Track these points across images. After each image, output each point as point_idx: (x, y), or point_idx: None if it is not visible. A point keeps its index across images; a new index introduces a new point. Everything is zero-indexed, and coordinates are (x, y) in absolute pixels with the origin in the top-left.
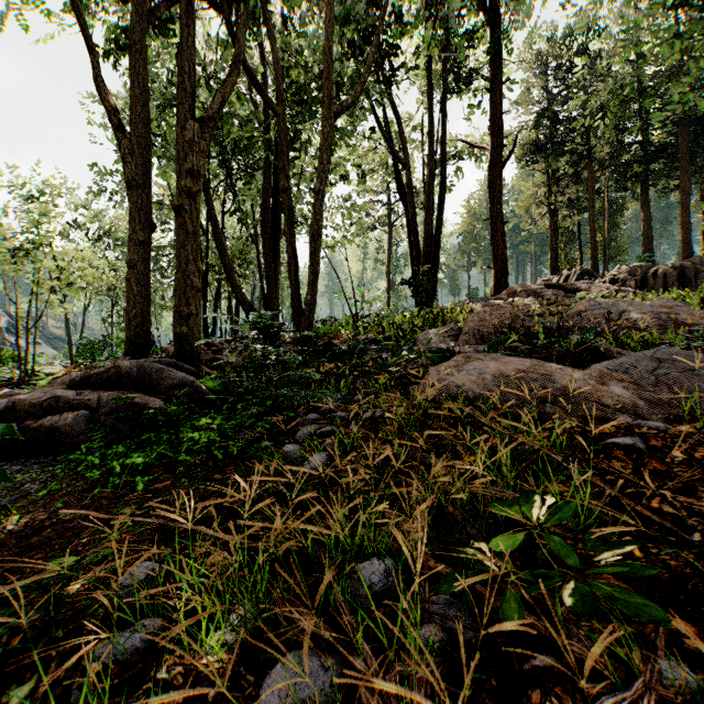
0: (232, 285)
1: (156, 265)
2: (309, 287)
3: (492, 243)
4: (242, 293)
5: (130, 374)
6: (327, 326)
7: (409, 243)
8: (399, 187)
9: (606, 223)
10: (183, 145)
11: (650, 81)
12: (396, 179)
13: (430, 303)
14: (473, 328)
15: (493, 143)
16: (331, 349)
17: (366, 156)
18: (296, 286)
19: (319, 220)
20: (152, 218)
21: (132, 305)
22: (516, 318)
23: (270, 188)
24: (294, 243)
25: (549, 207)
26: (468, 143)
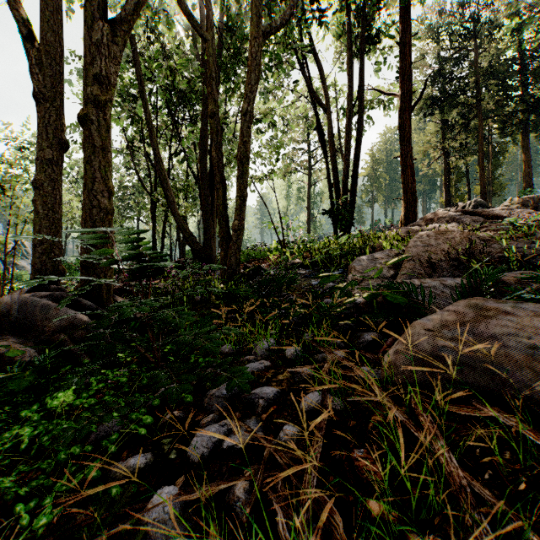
0: (174, 215)
1: (124, 202)
2: (236, 212)
3: (402, 177)
4: (183, 222)
5: (11, 312)
6: (257, 250)
7: (328, 179)
8: (320, 130)
9: (490, 165)
10: (89, 48)
11: (530, 44)
12: (317, 124)
13: (348, 230)
14: (417, 254)
15: (403, 89)
16: (260, 274)
17: (291, 107)
18: (223, 211)
19: (246, 142)
20: (63, 135)
21: (38, 229)
22: (470, 243)
23: (206, 129)
24: (221, 168)
25: (443, 150)
26: (380, 91)
